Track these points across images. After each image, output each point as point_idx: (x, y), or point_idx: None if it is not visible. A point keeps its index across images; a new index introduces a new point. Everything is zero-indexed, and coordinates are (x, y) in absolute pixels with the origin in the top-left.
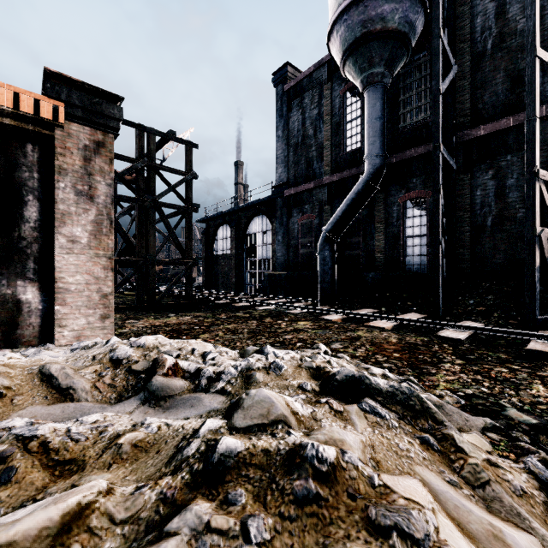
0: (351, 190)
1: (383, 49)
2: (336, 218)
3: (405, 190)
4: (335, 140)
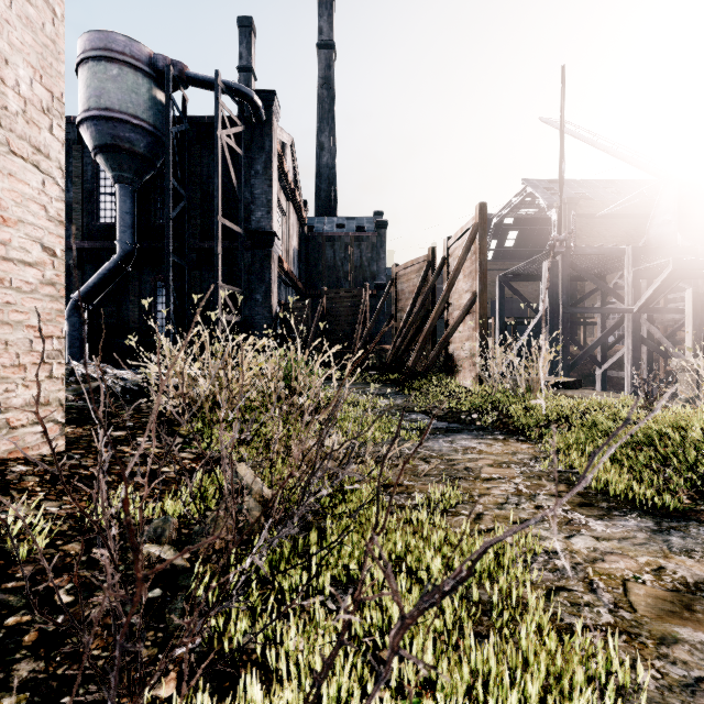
0: (106, 261)
1: (132, 162)
2: (88, 289)
3: (156, 273)
4: (87, 207)
